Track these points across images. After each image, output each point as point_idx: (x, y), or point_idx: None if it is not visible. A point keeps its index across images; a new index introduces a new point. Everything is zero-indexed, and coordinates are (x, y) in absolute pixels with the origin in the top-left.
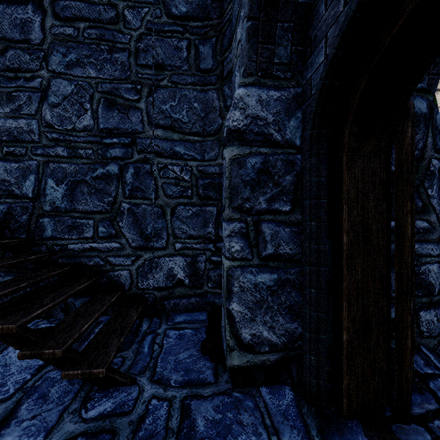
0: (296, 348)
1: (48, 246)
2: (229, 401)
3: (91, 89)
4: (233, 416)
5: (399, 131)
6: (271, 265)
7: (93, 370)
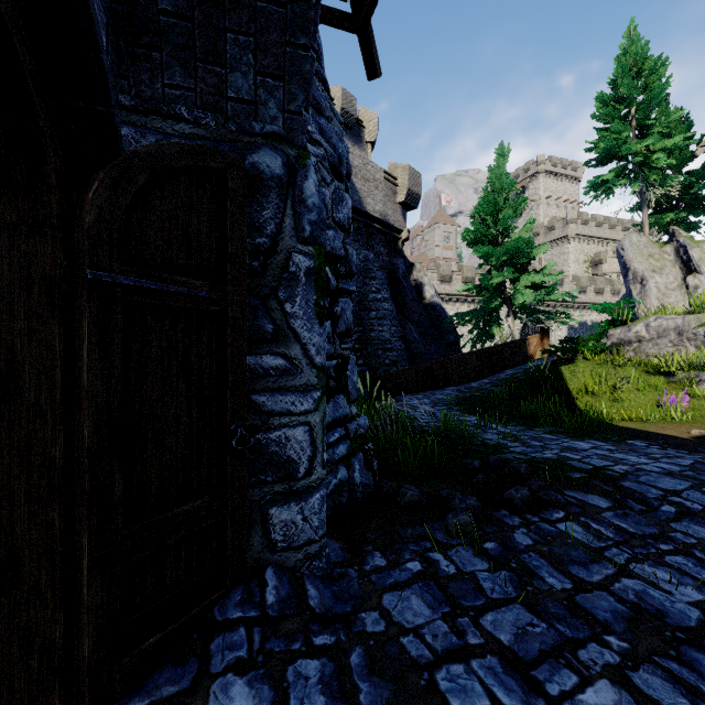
0: None
1: None
2: None
3: None
4: None
5: (87, 188)
6: None
7: None
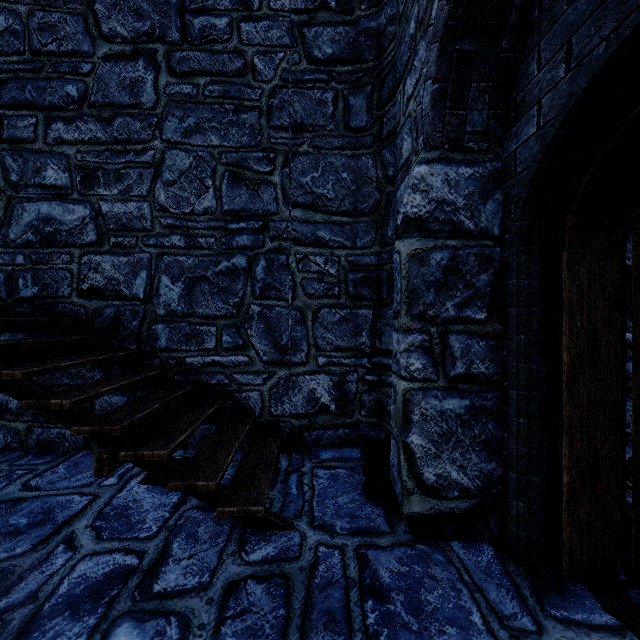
0: (494, 495)
1: (162, 359)
2: (413, 553)
3: (213, 161)
4: (422, 570)
5: (638, 221)
6: (461, 387)
7: (251, 507)
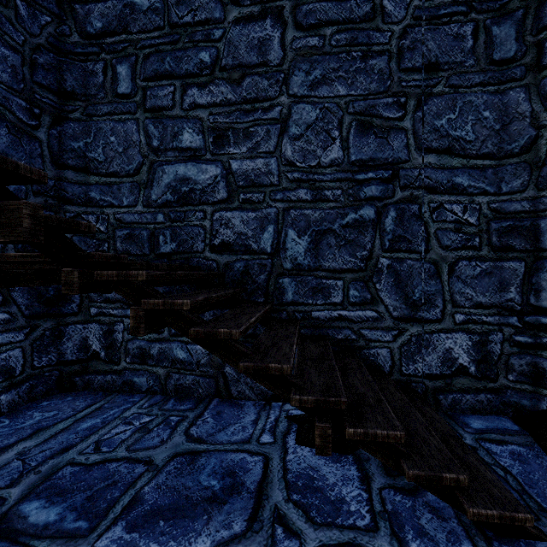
0: None
1: (288, 313)
2: None
3: (339, 112)
4: None
5: None
6: None
7: (515, 513)
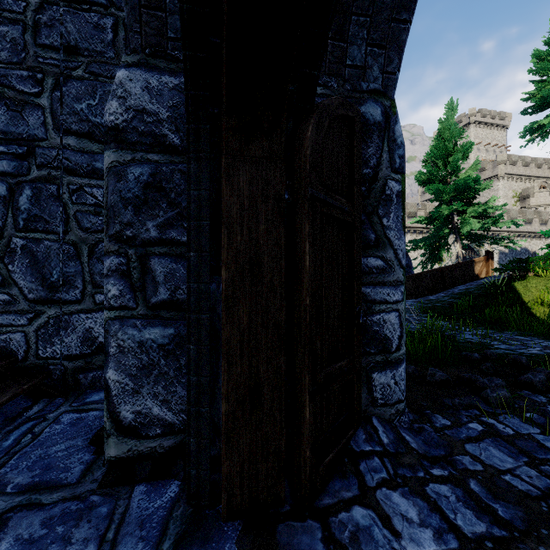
0: None
1: None
2: (76, 508)
3: None
4: (63, 531)
5: (301, 131)
6: (164, 315)
7: None
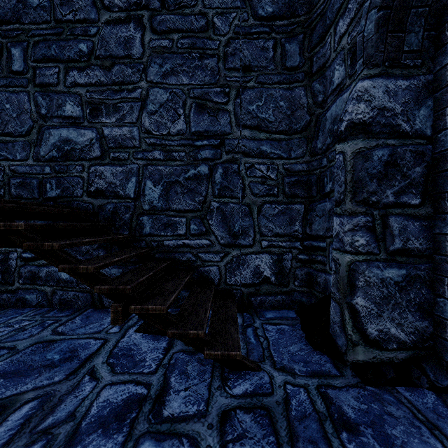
0: (427, 348)
1: (147, 242)
2: (366, 393)
3: (183, 96)
4: (379, 408)
5: None
6: (399, 260)
7: (231, 352)
